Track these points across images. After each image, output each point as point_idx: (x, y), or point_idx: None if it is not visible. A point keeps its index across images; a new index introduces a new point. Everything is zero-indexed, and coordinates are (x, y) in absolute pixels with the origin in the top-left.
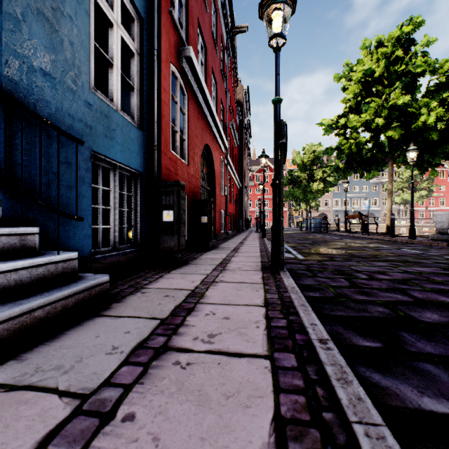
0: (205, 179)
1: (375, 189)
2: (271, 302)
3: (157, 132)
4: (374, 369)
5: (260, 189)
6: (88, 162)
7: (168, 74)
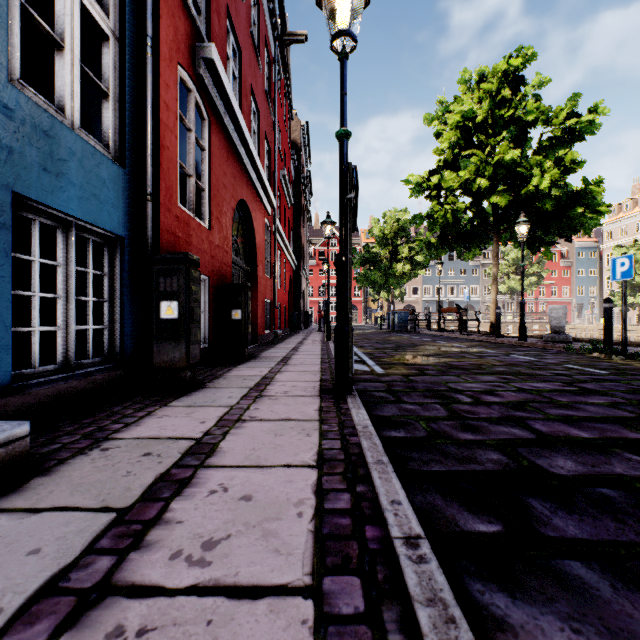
0: (240, 253)
1: (476, 274)
2: (329, 457)
3: (153, 173)
4: (496, 584)
5: (324, 269)
6: (4, 212)
7: (172, 80)
